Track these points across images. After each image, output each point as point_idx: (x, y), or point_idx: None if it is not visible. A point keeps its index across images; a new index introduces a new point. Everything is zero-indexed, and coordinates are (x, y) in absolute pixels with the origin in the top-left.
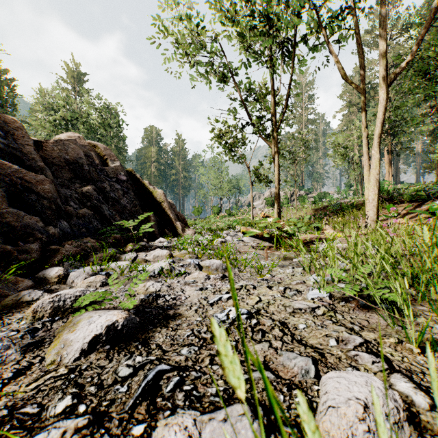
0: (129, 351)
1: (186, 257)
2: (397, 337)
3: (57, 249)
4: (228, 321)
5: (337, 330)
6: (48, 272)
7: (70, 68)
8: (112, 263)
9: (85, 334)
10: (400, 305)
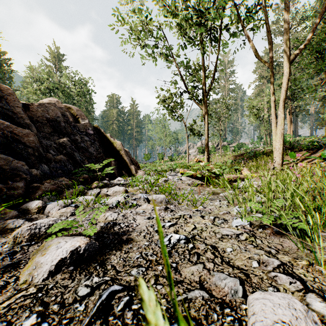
0: (88, 271)
1: (138, 192)
2: (308, 260)
3: (38, 186)
4: (170, 245)
5: (257, 254)
6: (30, 205)
7: (52, 51)
8: (80, 197)
9: (52, 257)
10: (307, 232)
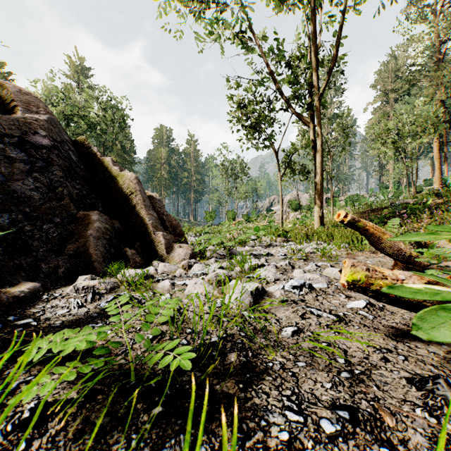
0: None
1: None
2: None
3: None
4: None
5: None
6: None
7: (73, 62)
8: None
9: None
10: None
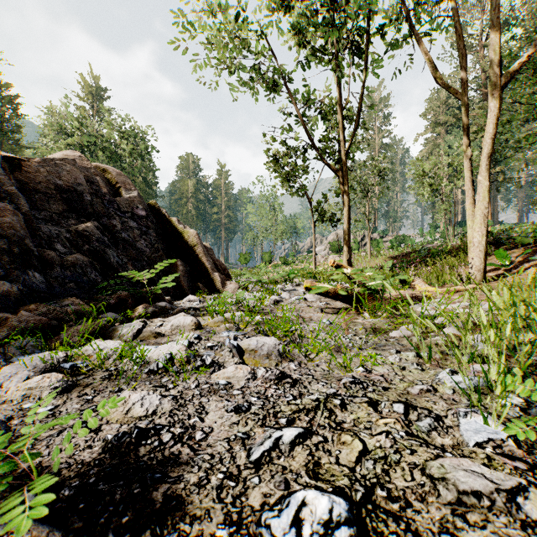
0: None
1: (221, 328)
2: None
3: (4, 319)
4: None
5: None
6: None
7: (87, 82)
8: (92, 343)
9: None
10: None
